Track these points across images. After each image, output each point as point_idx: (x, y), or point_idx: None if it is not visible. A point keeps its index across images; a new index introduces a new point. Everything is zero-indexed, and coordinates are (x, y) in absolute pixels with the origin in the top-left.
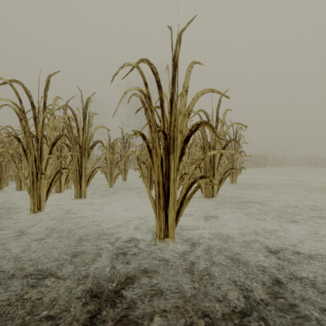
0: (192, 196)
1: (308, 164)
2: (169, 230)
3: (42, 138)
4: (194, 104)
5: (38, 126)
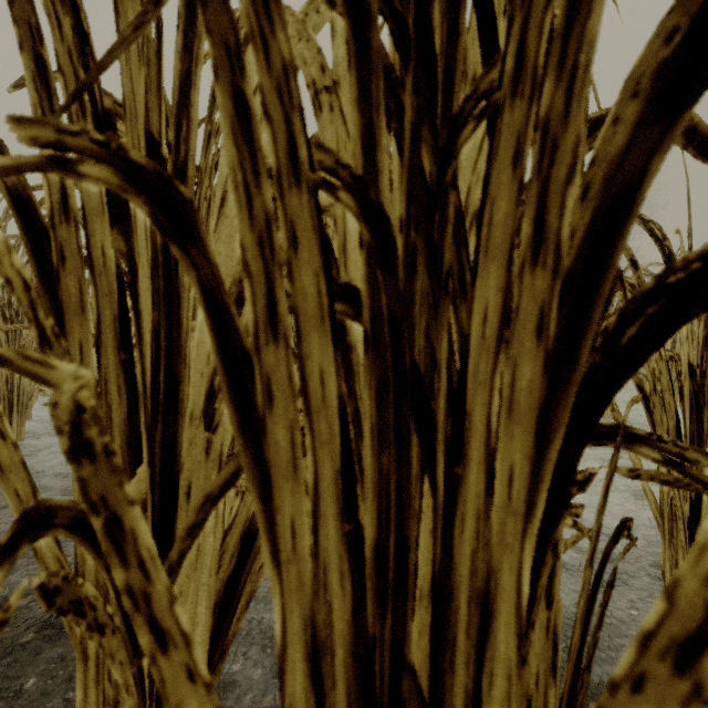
0: None
1: None
2: None
3: None
4: None
5: None
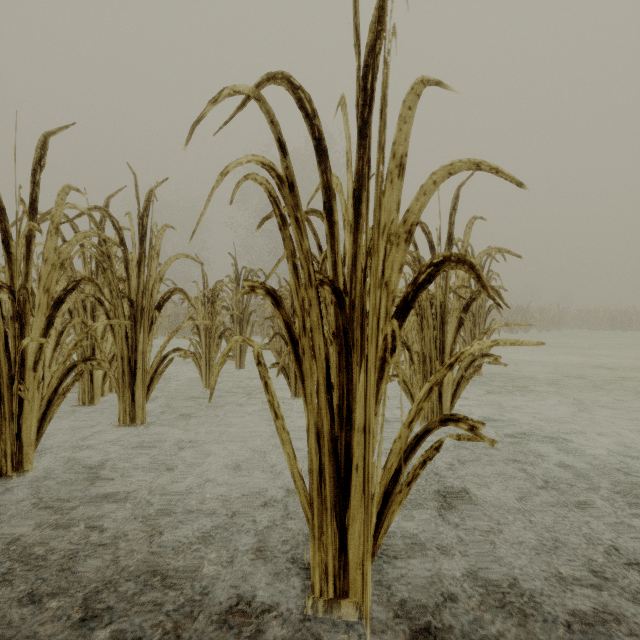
0: (417, 476)
1: (611, 324)
2: (350, 575)
3: (19, 292)
4: (424, 204)
5: (15, 260)
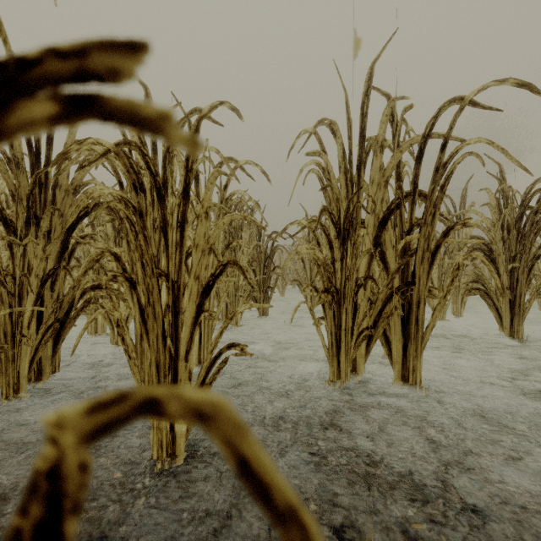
0: None
1: None
2: None
3: None
4: None
5: None
